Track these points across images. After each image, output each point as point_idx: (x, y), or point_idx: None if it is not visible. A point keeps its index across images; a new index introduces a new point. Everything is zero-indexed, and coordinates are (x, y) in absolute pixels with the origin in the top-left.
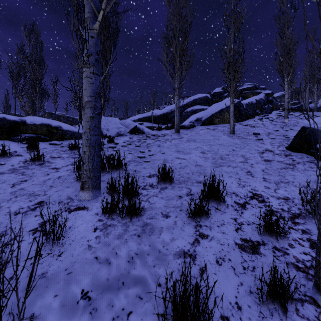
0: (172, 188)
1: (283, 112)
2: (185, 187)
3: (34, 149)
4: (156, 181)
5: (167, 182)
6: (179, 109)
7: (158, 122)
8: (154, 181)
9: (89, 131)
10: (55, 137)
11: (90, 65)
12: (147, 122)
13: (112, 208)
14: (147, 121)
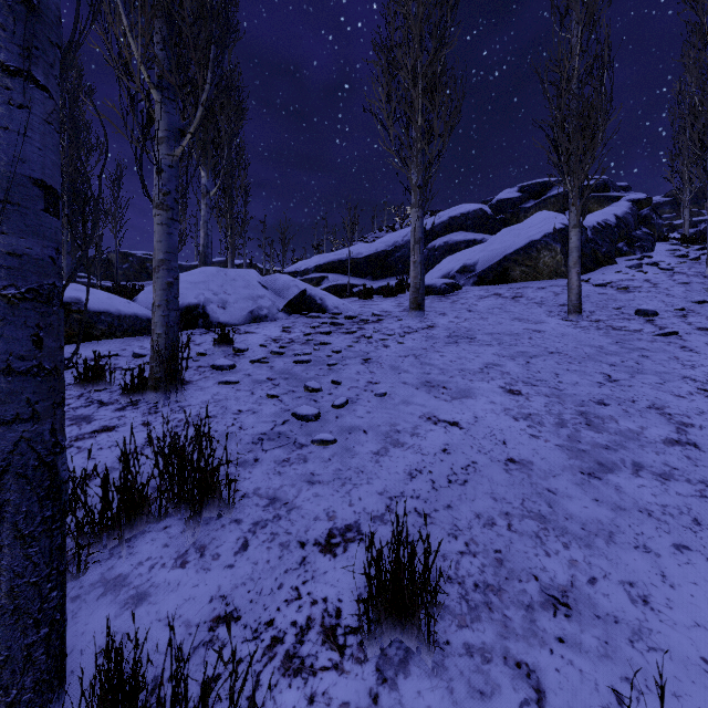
0: (437, 668)
1: (683, 246)
2: (505, 659)
3: None
4: (357, 590)
5: (409, 624)
6: None
7: (364, 273)
8: (346, 590)
9: None
10: None
11: None
12: (338, 274)
13: None
14: (336, 271)
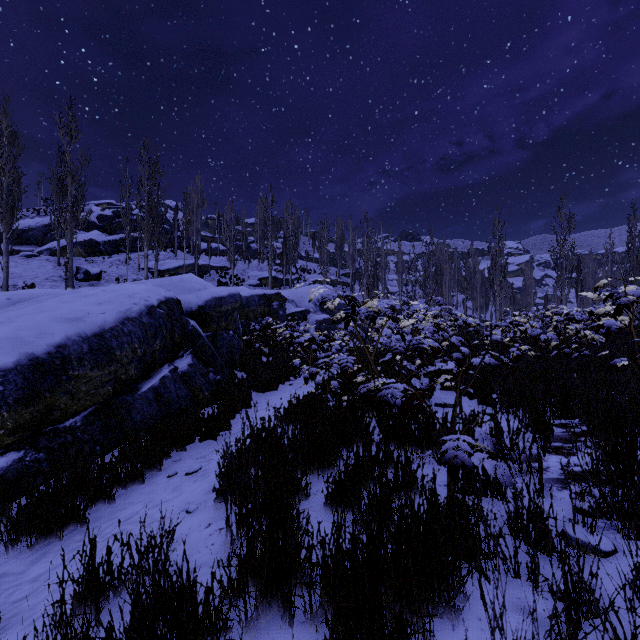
0: None
1: (158, 252)
2: None
3: None
4: None
5: None
6: (43, 227)
7: None
8: None
9: None
10: None
11: None
12: None
13: None
14: None
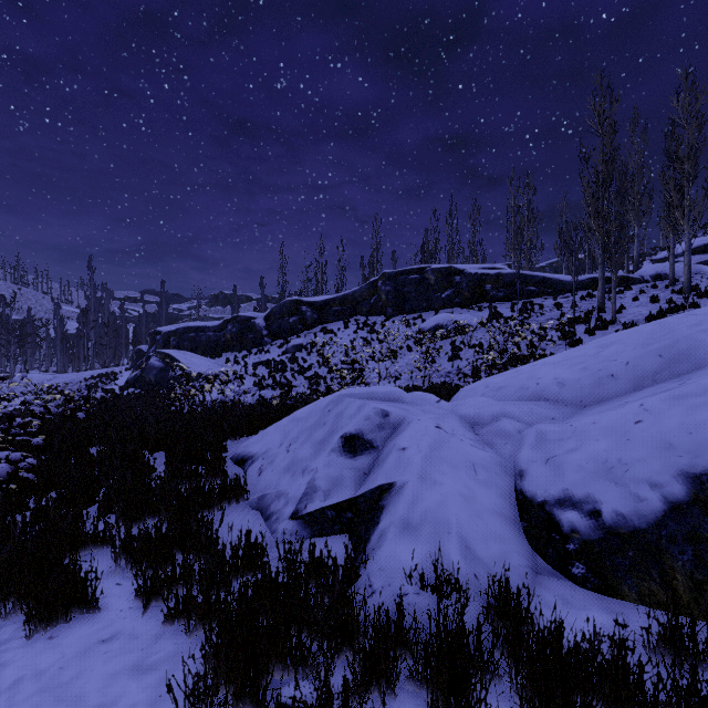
0: None
1: None
2: None
3: (629, 290)
4: None
5: None
6: None
7: None
8: None
9: (687, 274)
10: (628, 284)
11: (687, 251)
12: (703, 254)
13: (701, 296)
14: (702, 252)
